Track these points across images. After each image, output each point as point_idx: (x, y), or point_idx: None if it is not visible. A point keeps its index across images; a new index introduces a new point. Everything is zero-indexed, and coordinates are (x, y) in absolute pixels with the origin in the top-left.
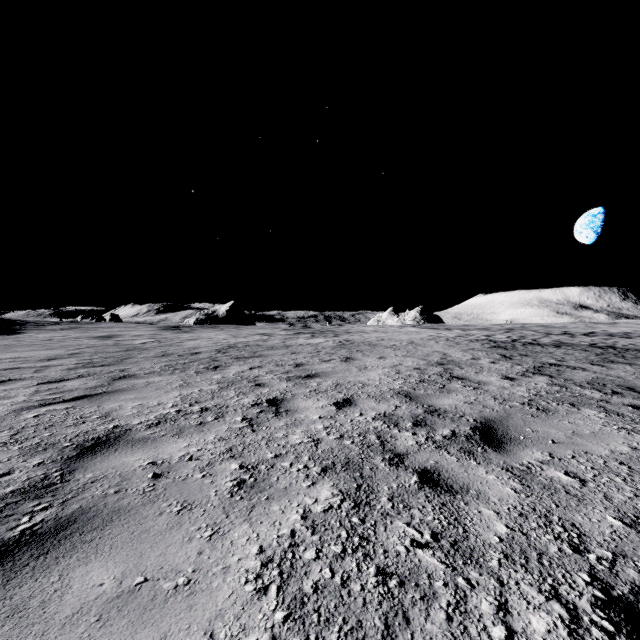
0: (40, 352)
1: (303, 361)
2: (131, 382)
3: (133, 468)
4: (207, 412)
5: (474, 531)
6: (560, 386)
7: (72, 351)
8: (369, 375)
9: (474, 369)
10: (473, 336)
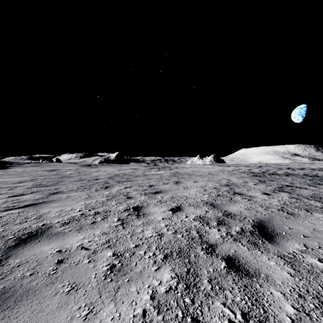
0: (16, 178)
1: (153, 183)
2: (59, 196)
3: (46, 255)
4: (98, 215)
5: (271, 311)
6: (296, 198)
7: (32, 178)
8: (189, 192)
9: (246, 188)
10: (241, 170)
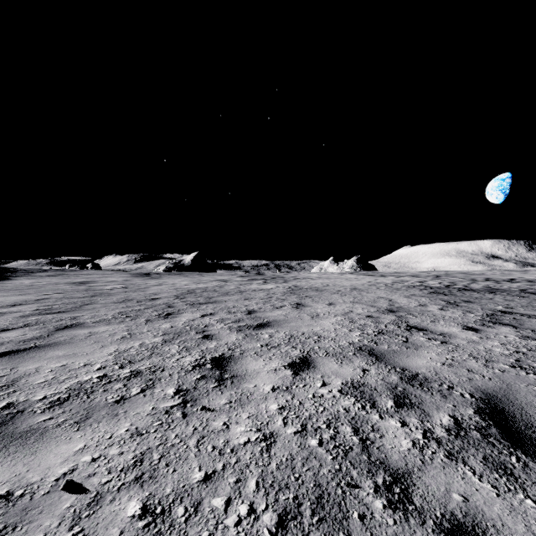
0: (11, 297)
1: (255, 308)
2: (73, 333)
3: None
4: (136, 379)
5: None
6: (535, 340)
7: (41, 296)
8: (323, 324)
9: (428, 317)
10: (408, 282)
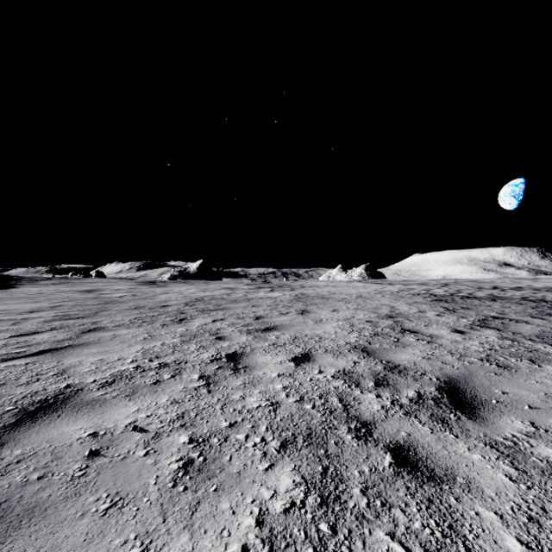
0: (25, 305)
1: (263, 314)
2: (98, 335)
3: (70, 441)
4: (165, 368)
5: (480, 550)
6: (511, 340)
7: (55, 304)
8: (325, 328)
9: (423, 322)
10: (414, 290)
